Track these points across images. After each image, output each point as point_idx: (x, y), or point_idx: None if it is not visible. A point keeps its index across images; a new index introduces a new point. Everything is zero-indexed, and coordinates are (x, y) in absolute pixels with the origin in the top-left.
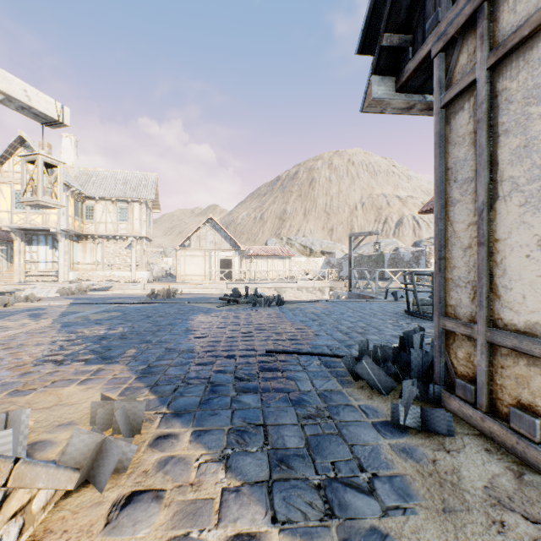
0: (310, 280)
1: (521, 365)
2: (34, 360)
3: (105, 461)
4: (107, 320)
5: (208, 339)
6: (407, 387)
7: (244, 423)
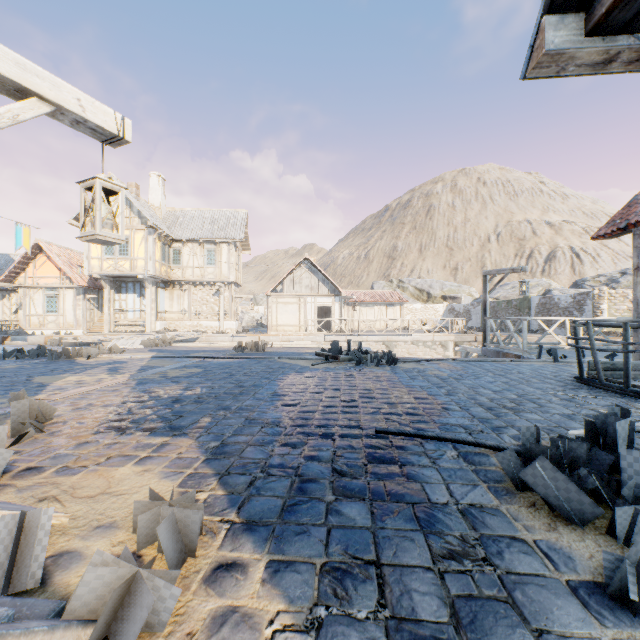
0: (428, 332)
1: None
2: (96, 426)
3: (131, 614)
4: (186, 378)
5: (299, 408)
6: None
7: (346, 556)
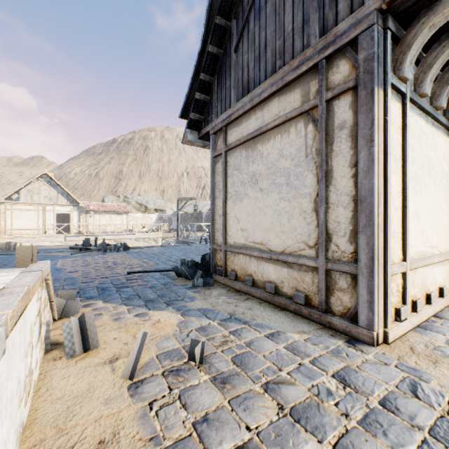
0: (146, 232)
1: (232, 256)
2: None
3: (70, 308)
4: None
5: (81, 272)
6: (198, 271)
7: (128, 296)
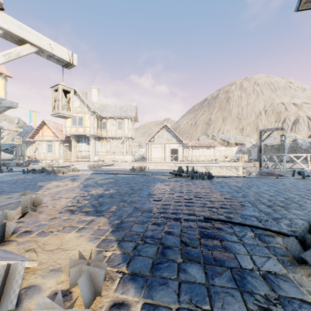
0: (228, 161)
1: None
2: (61, 209)
3: None
4: (106, 184)
5: (162, 202)
6: None
7: (191, 305)
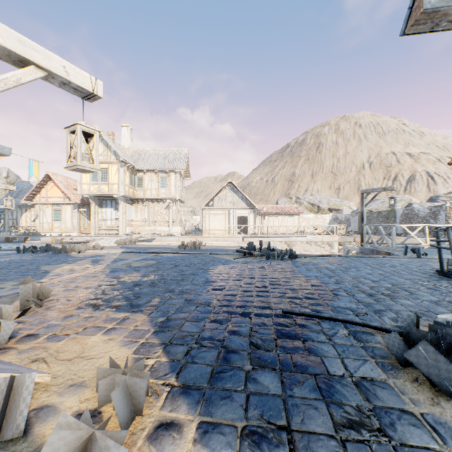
0: (319, 234)
1: None
2: (79, 303)
3: None
4: (144, 268)
5: (224, 292)
6: None
7: (262, 421)
